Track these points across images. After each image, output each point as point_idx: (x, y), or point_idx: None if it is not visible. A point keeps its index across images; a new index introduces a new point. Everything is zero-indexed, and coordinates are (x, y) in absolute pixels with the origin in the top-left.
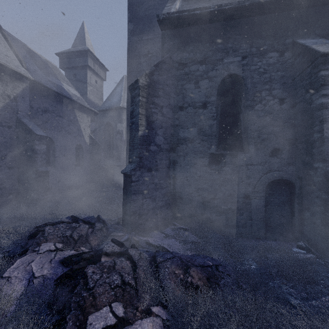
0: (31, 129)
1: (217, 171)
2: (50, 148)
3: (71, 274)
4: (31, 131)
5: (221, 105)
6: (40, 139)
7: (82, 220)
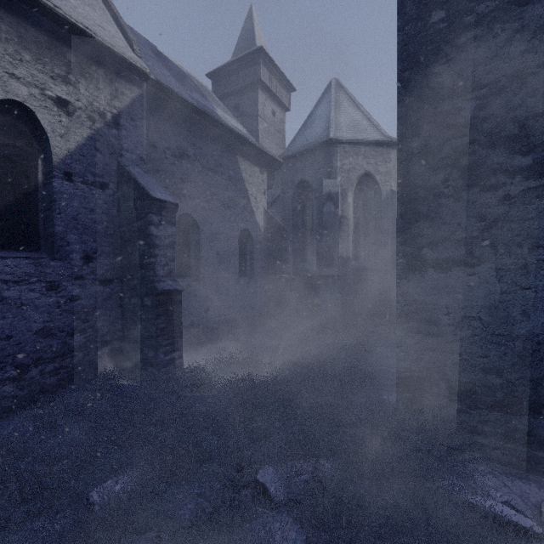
0: (142, 187)
1: None
2: (191, 238)
3: None
4: (142, 192)
5: None
6: (162, 211)
7: None
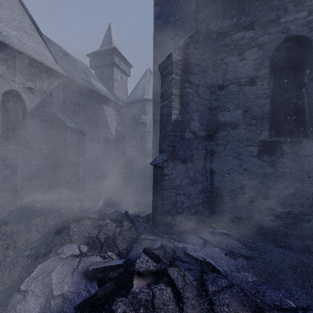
0: (64, 122)
1: (270, 164)
2: (81, 140)
3: (94, 302)
4: (64, 124)
5: (274, 79)
6: (72, 131)
7: (109, 216)
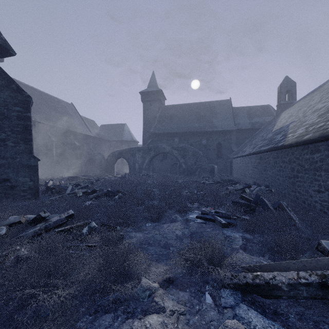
0: None
1: None
2: None
3: None
4: None
5: None
6: None
7: None
